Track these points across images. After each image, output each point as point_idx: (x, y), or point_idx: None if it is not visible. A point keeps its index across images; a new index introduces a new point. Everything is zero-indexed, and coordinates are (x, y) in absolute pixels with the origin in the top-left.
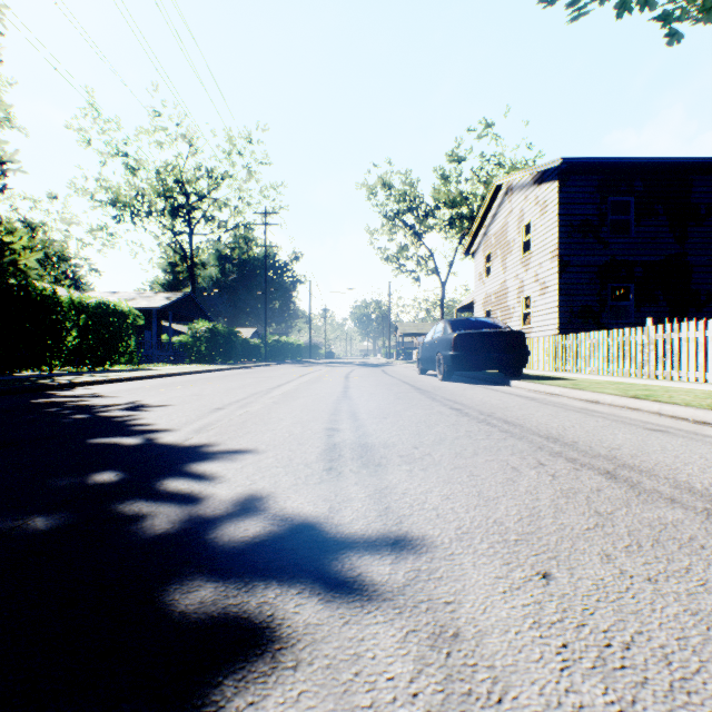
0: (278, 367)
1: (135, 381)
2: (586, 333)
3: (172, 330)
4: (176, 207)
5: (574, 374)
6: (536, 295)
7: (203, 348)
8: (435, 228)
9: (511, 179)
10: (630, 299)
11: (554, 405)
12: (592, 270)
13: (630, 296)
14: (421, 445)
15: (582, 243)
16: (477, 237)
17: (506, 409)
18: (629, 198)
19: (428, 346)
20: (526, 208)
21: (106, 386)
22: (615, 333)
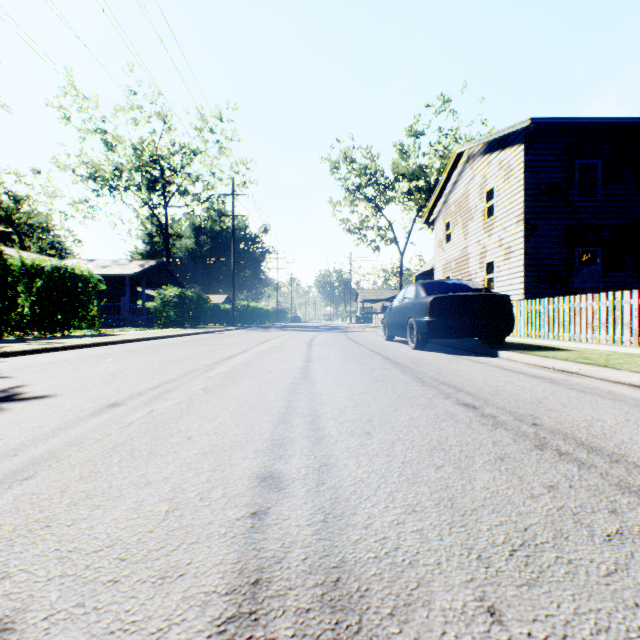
0: (243, 332)
1: (76, 349)
2: (566, 297)
3: (150, 297)
4: (151, 181)
5: (554, 341)
6: (500, 260)
7: (172, 313)
8: (394, 201)
9: (473, 146)
10: (597, 264)
11: (600, 395)
12: (559, 234)
13: (597, 260)
14: (498, 590)
15: (549, 206)
16: (437, 206)
17: (545, 407)
18: (596, 161)
19: (397, 311)
20: (489, 174)
21: (29, 357)
22: (603, 296)
